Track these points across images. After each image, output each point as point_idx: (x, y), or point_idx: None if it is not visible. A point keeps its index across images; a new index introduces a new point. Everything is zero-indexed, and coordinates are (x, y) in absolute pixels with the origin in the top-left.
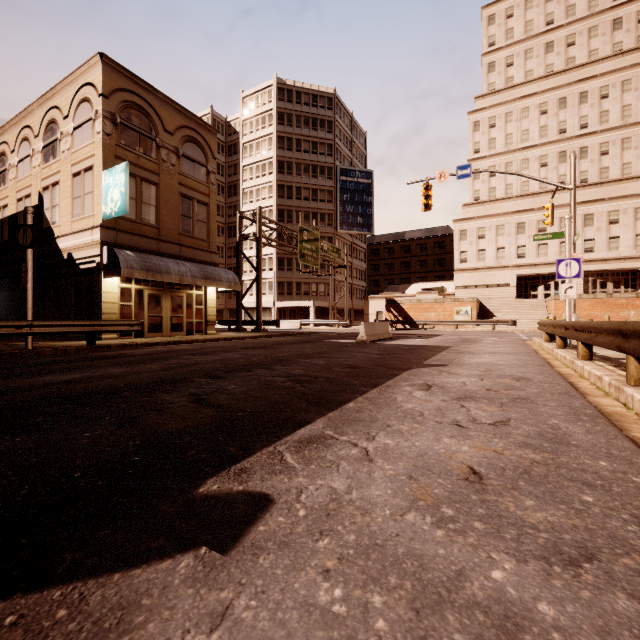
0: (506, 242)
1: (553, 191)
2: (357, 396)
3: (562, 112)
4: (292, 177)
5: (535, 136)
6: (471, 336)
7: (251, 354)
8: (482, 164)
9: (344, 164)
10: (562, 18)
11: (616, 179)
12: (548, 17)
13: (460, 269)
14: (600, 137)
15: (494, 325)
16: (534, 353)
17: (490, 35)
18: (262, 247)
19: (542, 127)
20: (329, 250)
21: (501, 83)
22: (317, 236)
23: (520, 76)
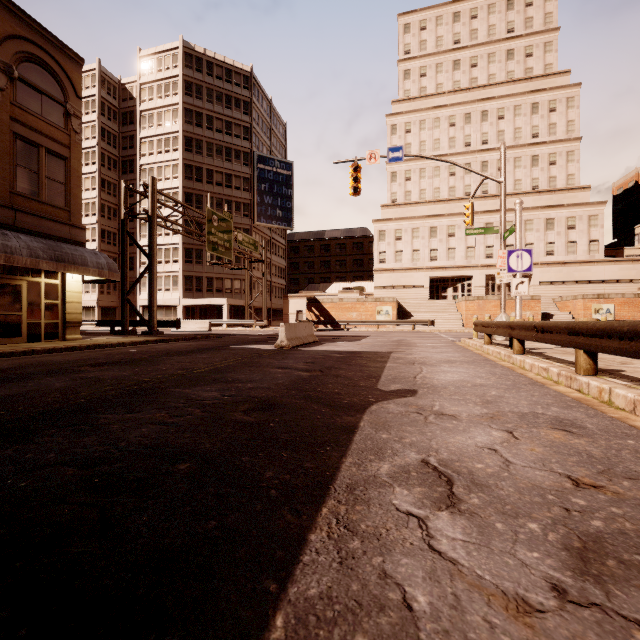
0: (421, 245)
1: (460, 199)
2: (269, 603)
3: (467, 127)
4: (202, 157)
5: (445, 146)
6: (399, 337)
7: (94, 378)
8: (399, 167)
9: (262, 152)
10: (467, 40)
11: (510, 193)
12: (455, 36)
13: (379, 269)
14: (498, 154)
15: (414, 325)
16: (493, 361)
17: (406, 43)
18: (165, 235)
19: (451, 138)
20: (244, 241)
21: (416, 91)
22: (230, 223)
23: (432, 87)
